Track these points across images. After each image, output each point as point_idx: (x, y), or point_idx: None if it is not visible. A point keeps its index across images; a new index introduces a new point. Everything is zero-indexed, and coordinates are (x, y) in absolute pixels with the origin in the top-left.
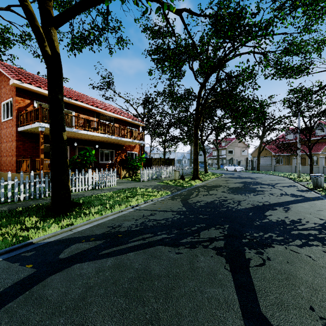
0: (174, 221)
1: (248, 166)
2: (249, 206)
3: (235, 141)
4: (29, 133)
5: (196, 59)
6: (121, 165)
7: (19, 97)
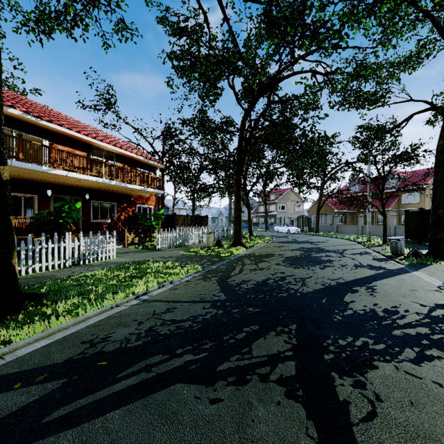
0: (207, 323)
1: (304, 227)
2: (319, 287)
3: (288, 194)
4: None
5: (239, 74)
6: (127, 225)
7: None
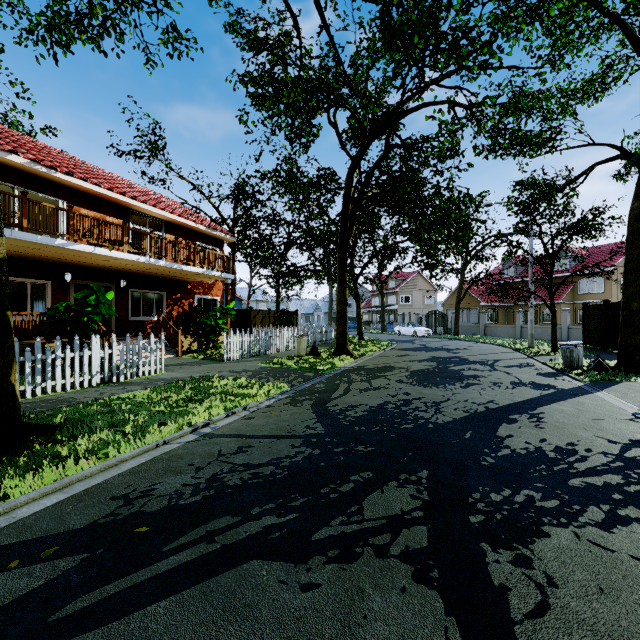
0: (296, 468)
1: (438, 327)
2: (461, 415)
3: (414, 279)
4: None
5: (344, 106)
6: (181, 325)
7: None
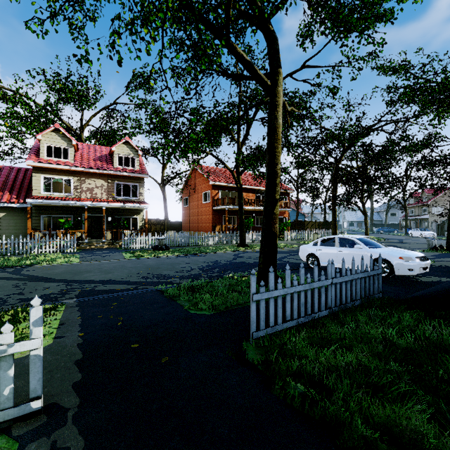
0: (285, 251)
1: (445, 231)
2: None
3: (447, 194)
4: (217, 209)
5: None
6: None
7: (213, 190)
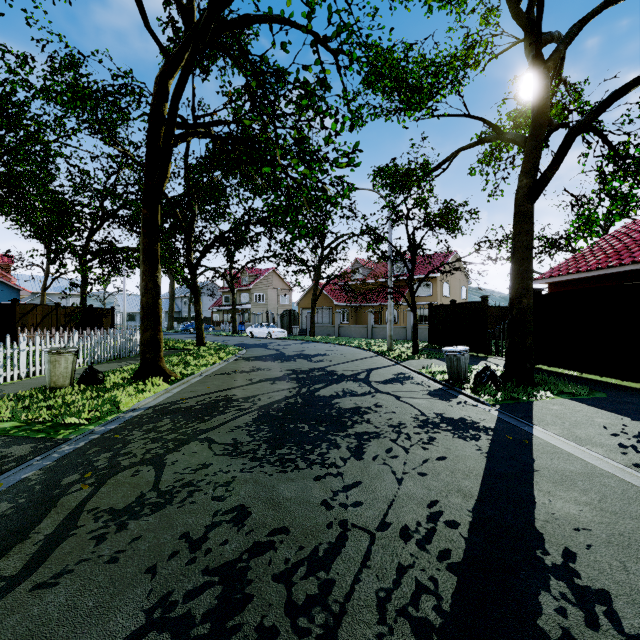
0: None
1: (294, 328)
2: None
3: (269, 277)
4: None
5: None
6: None
7: None
